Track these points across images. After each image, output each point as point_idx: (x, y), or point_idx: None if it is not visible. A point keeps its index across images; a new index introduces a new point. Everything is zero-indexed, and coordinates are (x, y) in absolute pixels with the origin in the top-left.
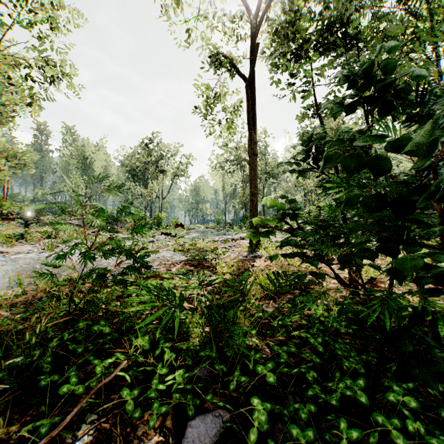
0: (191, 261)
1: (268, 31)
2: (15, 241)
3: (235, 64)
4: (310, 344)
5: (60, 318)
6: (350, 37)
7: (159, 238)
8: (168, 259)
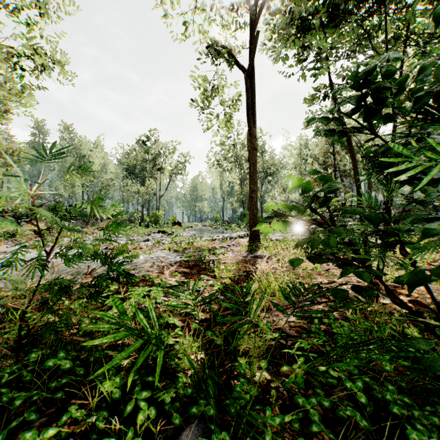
0: (186, 261)
1: (267, 22)
2: (5, 239)
3: (234, 54)
4: (338, 380)
5: (11, 343)
6: (372, 2)
7: (156, 237)
8: (161, 259)
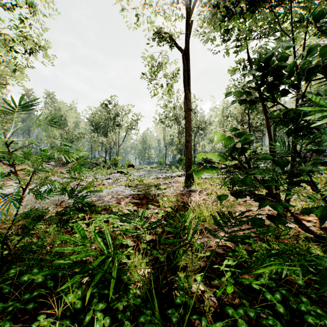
0: (138, 194)
1: (199, 15)
2: (1, 178)
3: (174, 38)
4: (258, 290)
5: None
6: None
7: (115, 176)
8: (119, 193)
